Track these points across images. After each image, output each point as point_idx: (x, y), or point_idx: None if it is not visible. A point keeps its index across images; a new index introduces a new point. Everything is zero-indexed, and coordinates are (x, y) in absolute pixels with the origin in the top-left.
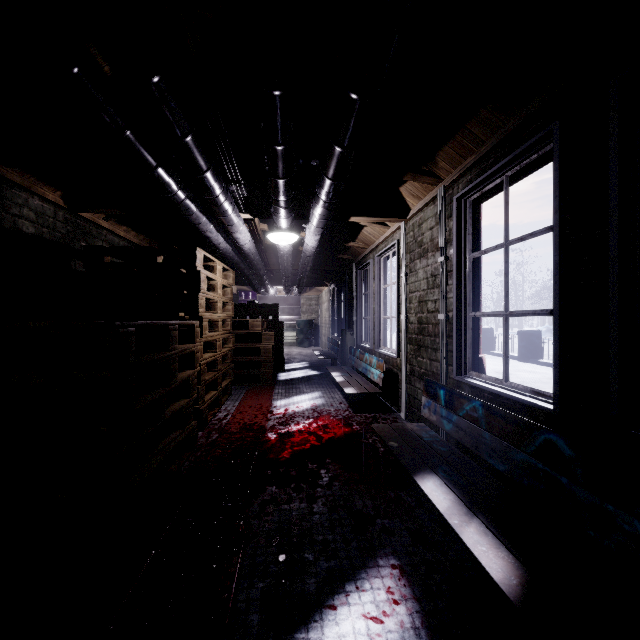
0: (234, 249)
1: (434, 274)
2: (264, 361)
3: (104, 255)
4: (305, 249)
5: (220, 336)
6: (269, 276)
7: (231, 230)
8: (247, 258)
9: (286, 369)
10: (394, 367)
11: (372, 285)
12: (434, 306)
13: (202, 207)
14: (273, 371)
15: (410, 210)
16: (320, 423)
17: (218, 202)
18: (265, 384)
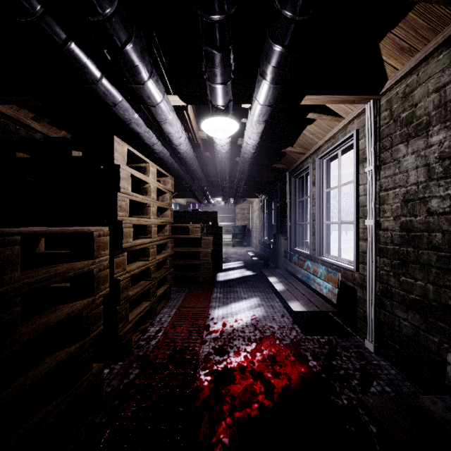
0: (173, 155)
1: (449, 155)
2: (203, 264)
3: (15, 151)
4: (244, 151)
5: (154, 242)
6: (210, 190)
7: (157, 117)
8: (186, 165)
9: (224, 268)
10: (348, 280)
11: (311, 190)
12: (449, 204)
13: (115, 79)
14: (212, 273)
15: (386, 81)
16: (265, 352)
17: (115, 38)
18: (204, 286)
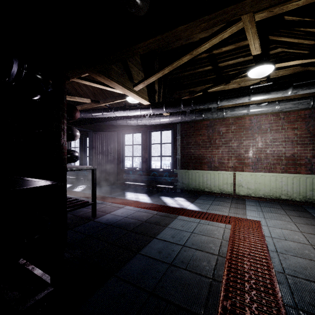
0: None
1: None
2: None
3: None
4: None
5: None
6: None
7: None
8: None
9: None
10: None
11: None
12: None
13: None
14: None
15: None
16: None
17: None
18: None
